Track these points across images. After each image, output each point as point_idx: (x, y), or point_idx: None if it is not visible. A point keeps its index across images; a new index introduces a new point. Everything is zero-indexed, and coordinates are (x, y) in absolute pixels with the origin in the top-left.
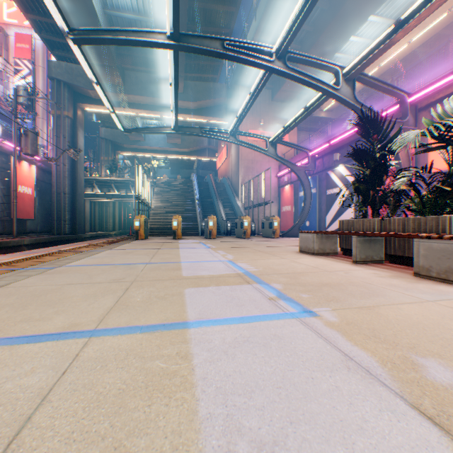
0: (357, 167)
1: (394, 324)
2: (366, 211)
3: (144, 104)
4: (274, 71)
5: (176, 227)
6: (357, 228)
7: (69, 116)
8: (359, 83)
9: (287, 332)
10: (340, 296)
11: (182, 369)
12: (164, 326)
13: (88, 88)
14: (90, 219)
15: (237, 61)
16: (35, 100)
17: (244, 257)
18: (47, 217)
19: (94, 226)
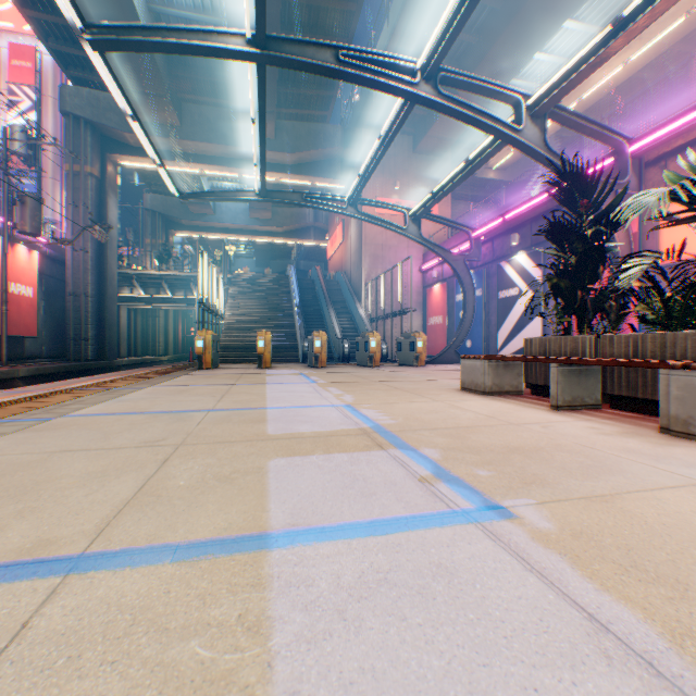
0: (554, 252)
1: (663, 536)
2: (569, 324)
3: (213, 156)
4: (419, 99)
5: (263, 349)
6: (555, 351)
7: (93, 174)
8: (553, 121)
9: (463, 557)
10: (545, 474)
11: (245, 667)
12: (221, 545)
13: (123, 129)
14: (128, 336)
15: (360, 84)
16: (39, 147)
17: (372, 398)
18: (58, 334)
19: (135, 348)
